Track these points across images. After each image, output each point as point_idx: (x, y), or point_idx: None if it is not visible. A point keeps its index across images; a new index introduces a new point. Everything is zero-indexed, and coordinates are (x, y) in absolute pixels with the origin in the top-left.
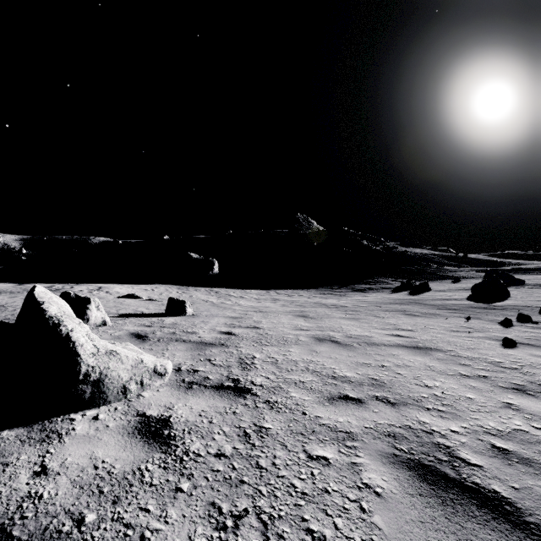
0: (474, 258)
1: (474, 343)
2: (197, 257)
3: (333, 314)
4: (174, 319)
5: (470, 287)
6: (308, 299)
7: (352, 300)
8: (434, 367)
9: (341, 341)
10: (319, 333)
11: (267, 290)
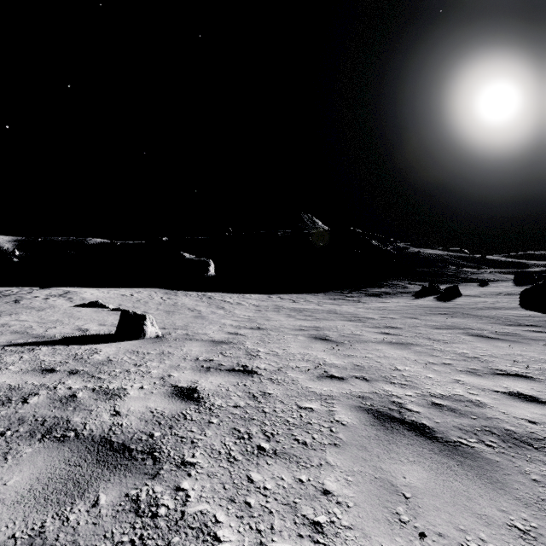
0: (493, 259)
1: None
2: (190, 257)
3: (363, 333)
4: (116, 349)
5: (507, 292)
6: (317, 306)
7: (373, 308)
8: None
9: (432, 424)
10: (366, 390)
11: (269, 294)
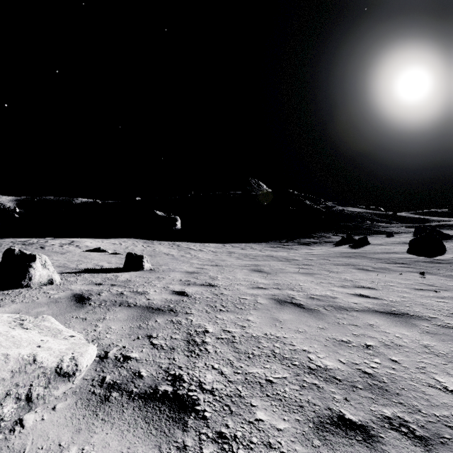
0: (402, 215)
1: (452, 306)
2: (162, 214)
3: (287, 268)
4: (129, 275)
5: (404, 241)
6: (260, 252)
7: (301, 253)
8: (433, 347)
9: (304, 303)
10: (277, 292)
11: (223, 243)
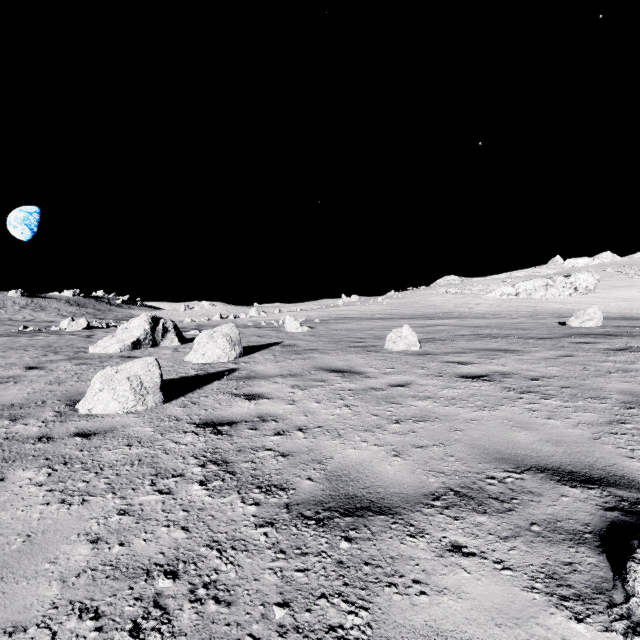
0: None
1: None
2: None
3: None
4: None
5: None
6: None
7: None
8: None
9: None
10: None
11: None
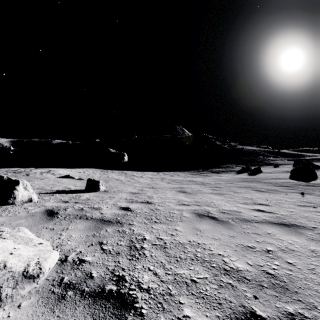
0: (284, 152)
1: None
2: (114, 151)
3: (203, 189)
4: (89, 195)
5: (287, 170)
6: (184, 178)
7: (213, 179)
8: (318, 252)
9: (218, 217)
10: (197, 208)
11: (158, 172)
